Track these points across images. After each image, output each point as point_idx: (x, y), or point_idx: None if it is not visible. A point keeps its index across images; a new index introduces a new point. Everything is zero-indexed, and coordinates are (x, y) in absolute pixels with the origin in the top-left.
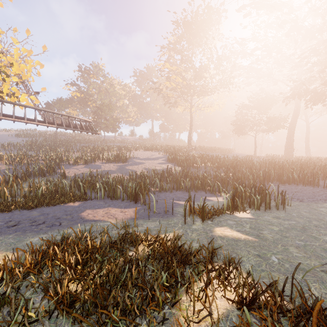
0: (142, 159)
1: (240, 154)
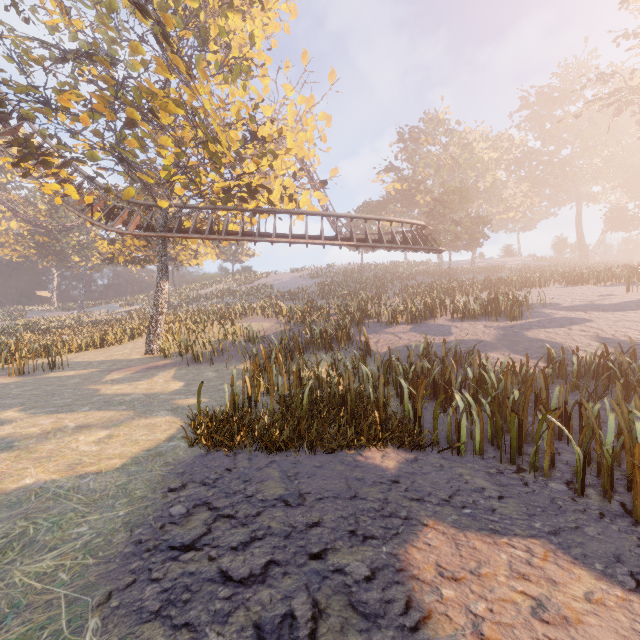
0: (571, 307)
1: None
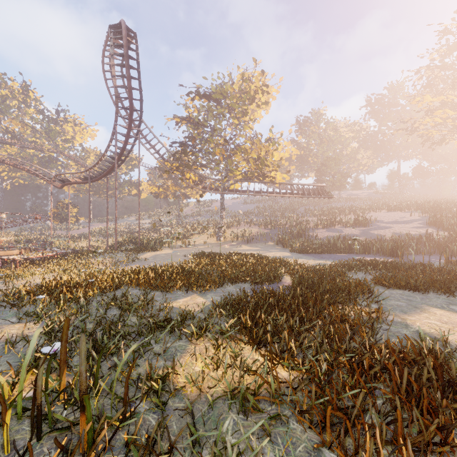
0: (387, 222)
1: None
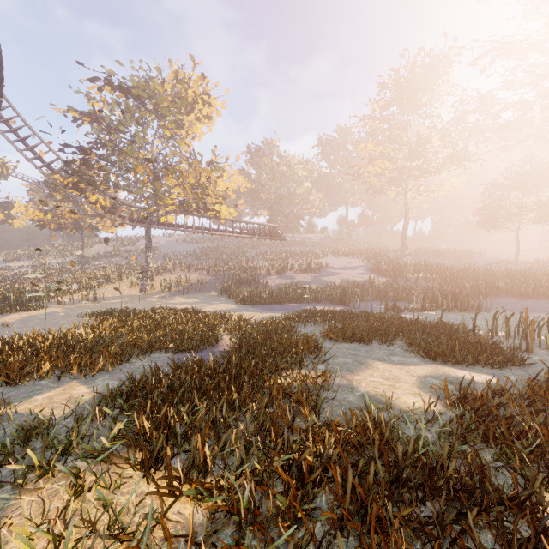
0: (337, 268)
1: (495, 258)
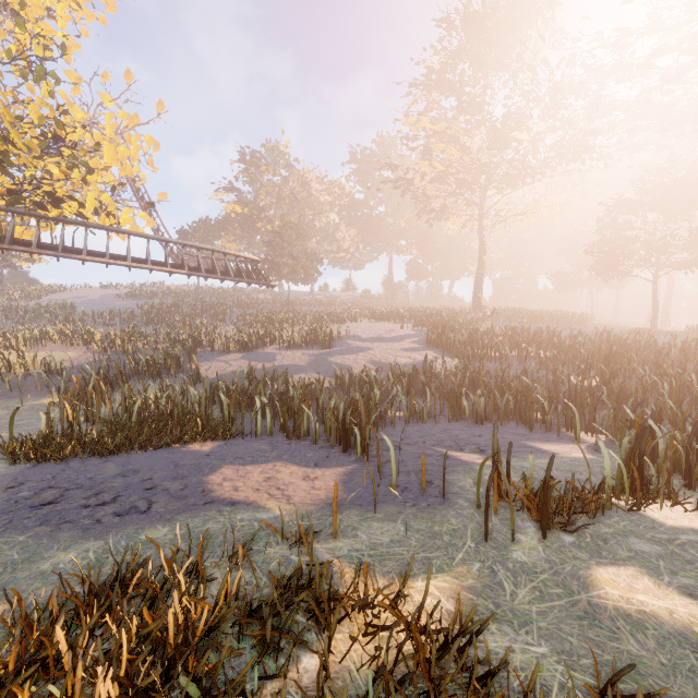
0: (366, 339)
1: (611, 325)
